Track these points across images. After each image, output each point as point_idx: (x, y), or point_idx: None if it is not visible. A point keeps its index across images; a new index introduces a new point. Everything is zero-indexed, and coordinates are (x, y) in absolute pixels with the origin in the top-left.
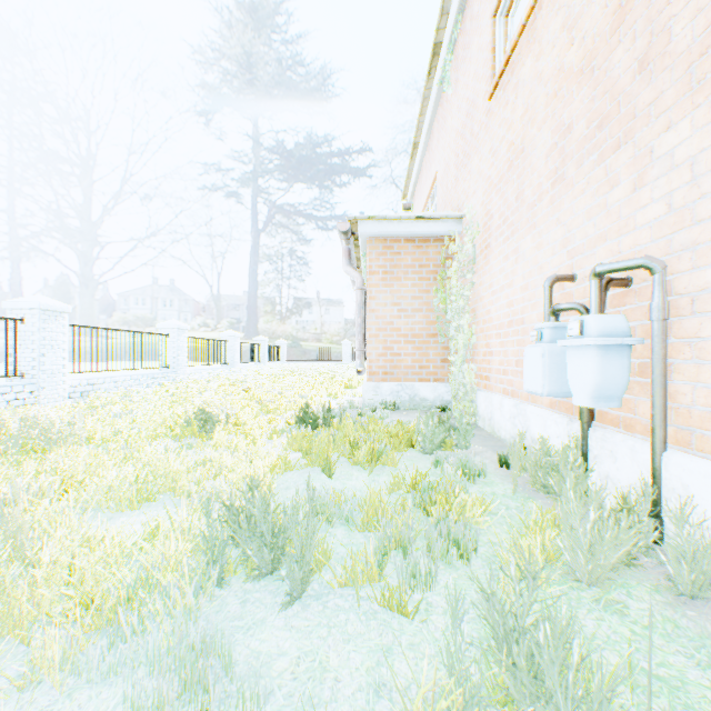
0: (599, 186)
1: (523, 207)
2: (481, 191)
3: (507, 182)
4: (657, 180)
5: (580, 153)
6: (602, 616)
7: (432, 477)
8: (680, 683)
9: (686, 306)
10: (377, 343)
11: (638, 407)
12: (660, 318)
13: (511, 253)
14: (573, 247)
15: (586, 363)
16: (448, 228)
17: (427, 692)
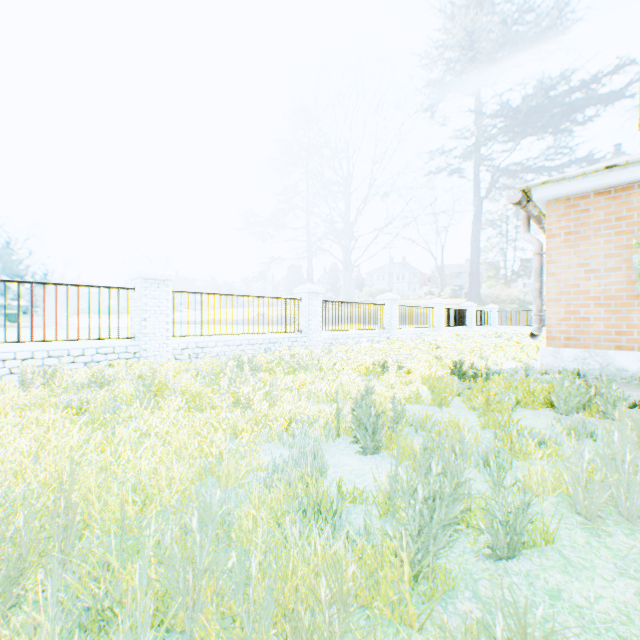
0: None
1: None
2: None
3: None
4: None
5: None
6: (572, 528)
7: (541, 430)
8: (580, 567)
9: None
10: (556, 308)
11: None
12: None
13: None
14: None
15: None
16: None
17: None
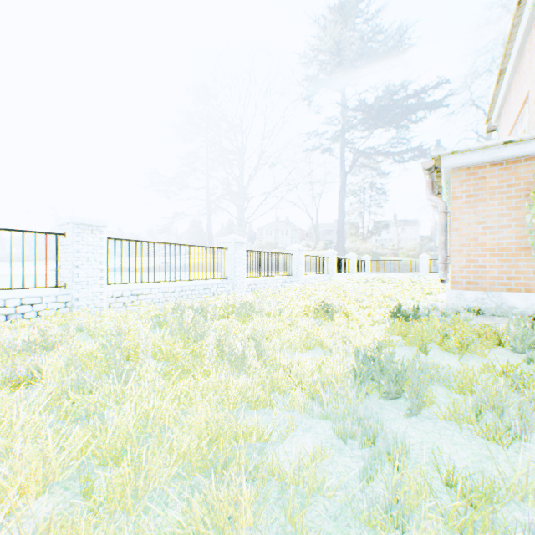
0: None
1: None
2: None
3: None
4: None
5: None
6: None
7: (523, 370)
8: None
9: None
10: (459, 257)
11: None
12: None
13: None
14: None
15: None
16: None
17: (520, 485)
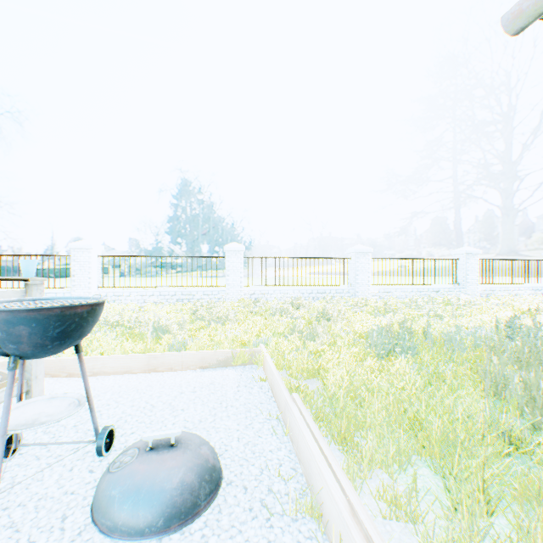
0: None
1: None
2: None
3: None
4: None
5: None
6: None
7: None
8: None
9: None
10: None
11: None
12: None
13: None
14: None
15: None
16: None
17: None
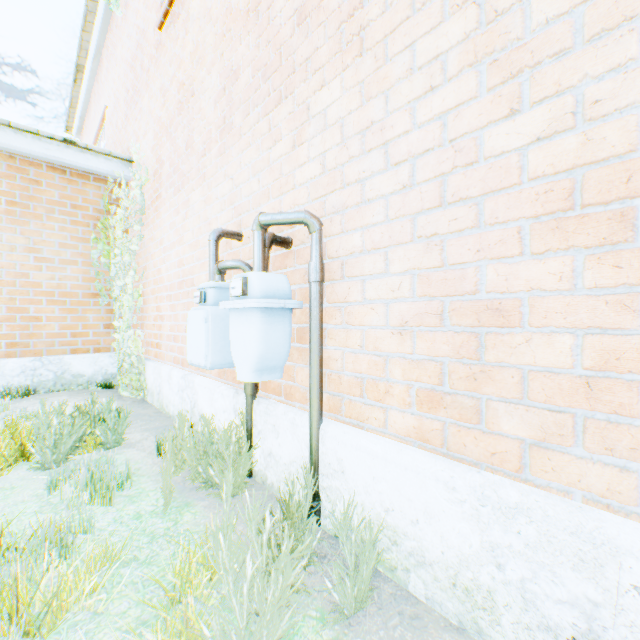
0: (264, 139)
1: (194, 155)
2: (153, 134)
3: (178, 126)
4: (314, 138)
5: (247, 102)
6: None
7: (39, 515)
8: None
9: (338, 269)
10: None
11: (298, 374)
12: (319, 280)
13: (182, 206)
14: (241, 203)
15: (250, 330)
16: (114, 168)
17: None
